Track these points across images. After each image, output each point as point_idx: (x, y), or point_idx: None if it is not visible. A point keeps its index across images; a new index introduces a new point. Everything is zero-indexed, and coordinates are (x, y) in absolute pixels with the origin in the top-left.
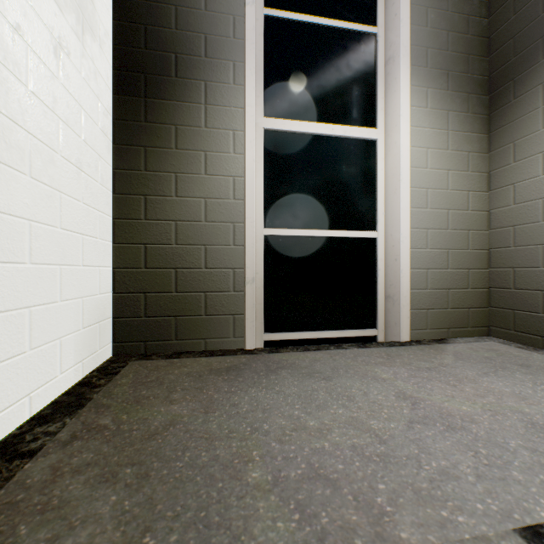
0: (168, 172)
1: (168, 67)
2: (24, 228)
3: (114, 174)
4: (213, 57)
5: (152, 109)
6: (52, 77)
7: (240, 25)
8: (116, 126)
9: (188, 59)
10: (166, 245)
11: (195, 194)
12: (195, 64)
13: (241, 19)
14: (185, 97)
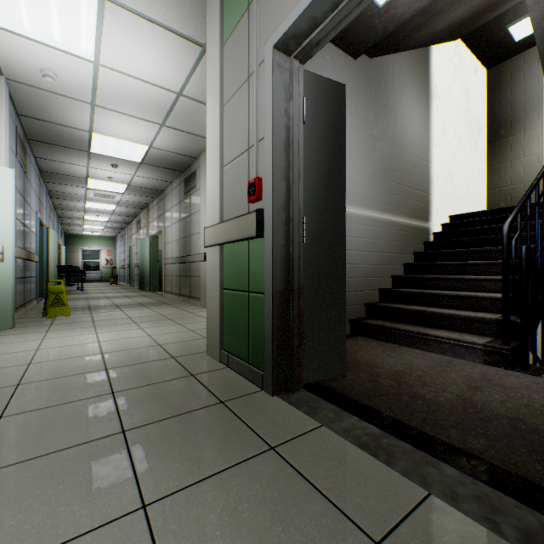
0: (507, 162)
1: (507, 127)
2: (470, 185)
3: (486, 169)
4: (527, 114)
5: (500, 143)
6: (473, 153)
7: (540, 95)
8: (486, 154)
9: (515, 120)
10: (505, 187)
11: (518, 166)
12: (518, 120)
13: (541, 93)
14: (514, 134)
